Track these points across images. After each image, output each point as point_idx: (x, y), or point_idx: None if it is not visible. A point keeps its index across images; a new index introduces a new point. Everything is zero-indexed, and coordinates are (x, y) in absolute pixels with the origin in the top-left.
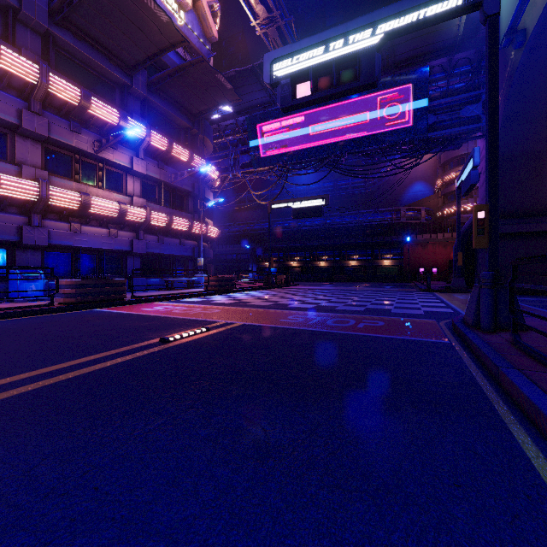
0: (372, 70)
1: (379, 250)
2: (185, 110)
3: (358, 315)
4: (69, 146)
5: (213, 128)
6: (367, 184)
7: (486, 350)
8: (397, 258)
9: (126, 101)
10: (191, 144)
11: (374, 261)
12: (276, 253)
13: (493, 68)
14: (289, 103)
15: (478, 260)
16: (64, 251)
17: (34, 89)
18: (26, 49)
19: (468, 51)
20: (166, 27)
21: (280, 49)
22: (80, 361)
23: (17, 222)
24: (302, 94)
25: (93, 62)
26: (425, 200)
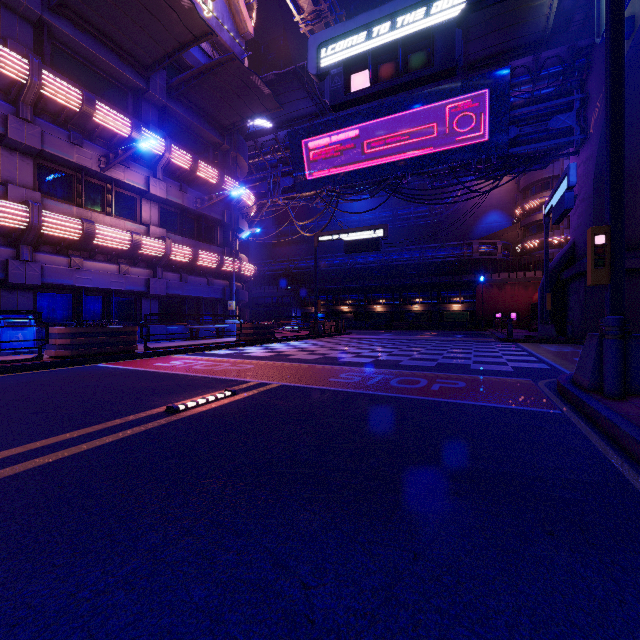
0: (450, 51)
1: (447, 292)
2: (213, 121)
3: (430, 373)
4: (69, 162)
5: (248, 145)
6: (432, 213)
7: (629, 429)
8: (469, 301)
9: (141, 108)
10: (221, 163)
11: (441, 305)
12: (324, 296)
13: (617, 43)
14: (341, 99)
15: (570, 303)
16: (63, 292)
17: (23, 89)
18: (13, 40)
19: (559, 48)
20: (188, 15)
21: (330, 30)
22: (46, 442)
23: (1, 255)
24: (359, 86)
25: (99, 60)
26: (501, 232)
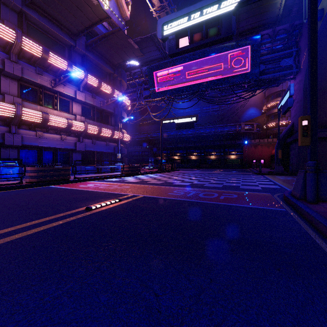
0: (229, 27)
1: (228, 149)
2: (109, 62)
3: (219, 190)
4: (35, 83)
5: (127, 74)
6: (220, 109)
7: (319, 218)
8: (239, 154)
9: (72, 56)
10: (113, 83)
11: (225, 155)
12: (165, 151)
13: (313, 23)
14: (174, 51)
15: (290, 155)
16: (32, 149)
17: (12, 46)
18: (7, 21)
19: (285, 25)
20: (96, 8)
21: (168, 16)
22: (25, 225)
23: (1, 130)
24: (183, 45)
25: (51, 31)
26: (256, 118)
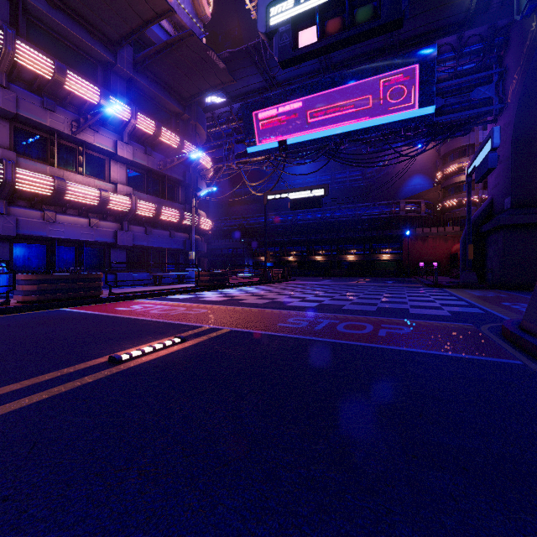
0: (397, 3)
1: (378, 245)
2: (175, 93)
3: (373, 317)
4: (42, 126)
5: (206, 117)
6: (365, 177)
7: None
8: (396, 252)
9: (110, 80)
10: (182, 131)
11: (373, 255)
12: (272, 247)
13: None
14: (289, 55)
15: (488, 253)
16: (37, 243)
17: None
18: None
19: (481, 27)
20: None
21: None
22: None
23: None
24: (306, 42)
25: (71, 35)
26: (424, 193)
